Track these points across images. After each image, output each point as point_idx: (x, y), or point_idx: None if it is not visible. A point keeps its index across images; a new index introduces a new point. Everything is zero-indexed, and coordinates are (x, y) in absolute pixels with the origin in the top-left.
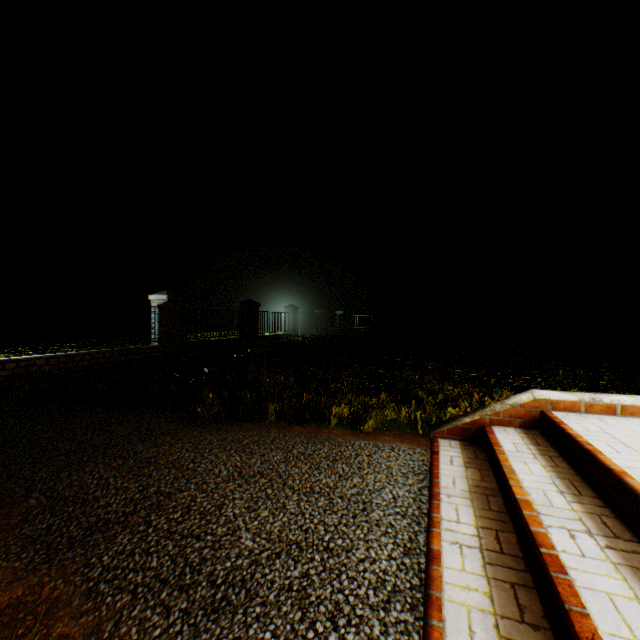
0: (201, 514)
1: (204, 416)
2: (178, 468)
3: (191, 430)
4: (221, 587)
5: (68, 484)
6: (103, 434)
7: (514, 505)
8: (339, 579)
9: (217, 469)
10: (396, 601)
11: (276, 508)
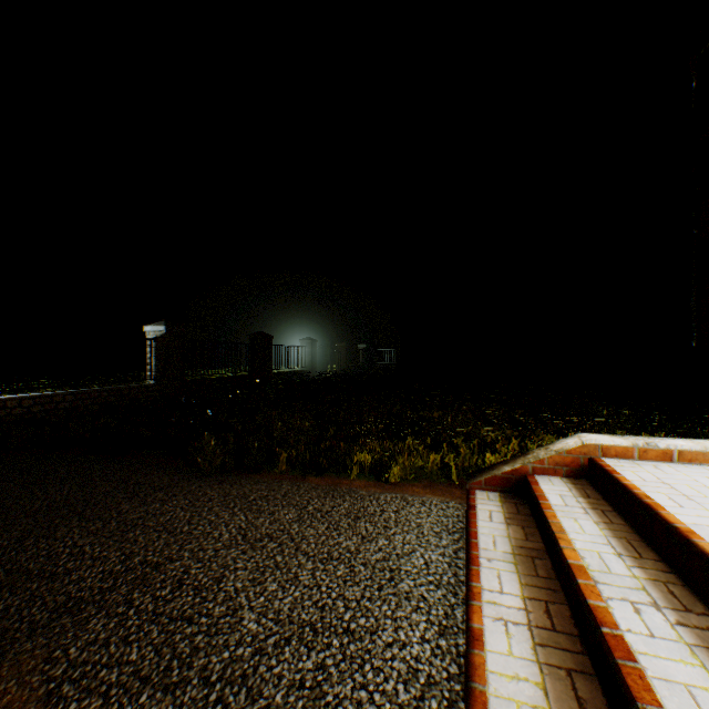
0: (195, 590)
1: (205, 467)
2: (170, 531)
3: (188, 484)
4: (216, 685)
5: (33, 554)
6: (82, 490)
7: (566, 572)
8: (362, 671)
9: (217, 532)
10: (431, 697)
11: (287, 580)
